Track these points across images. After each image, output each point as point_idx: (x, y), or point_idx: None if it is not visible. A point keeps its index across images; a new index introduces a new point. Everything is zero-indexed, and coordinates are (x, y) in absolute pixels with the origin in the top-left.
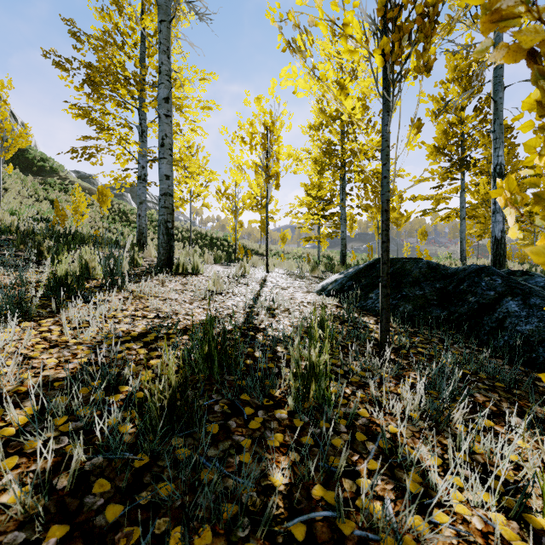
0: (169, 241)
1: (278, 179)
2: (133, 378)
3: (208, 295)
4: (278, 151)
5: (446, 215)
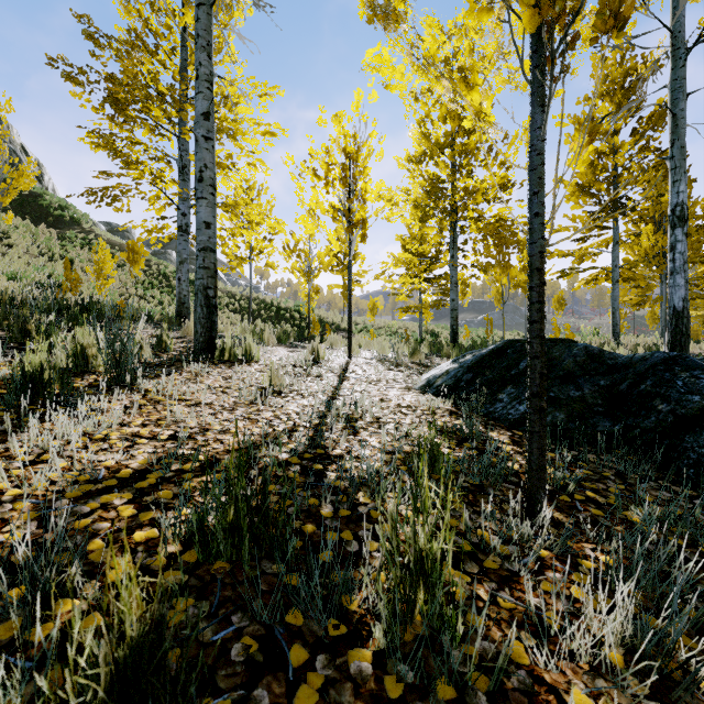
0: (209, 315)
1: (364, 227)
2: (92, 576)
3: (258, 398)
4: (364, 188)
5: (593, 277)
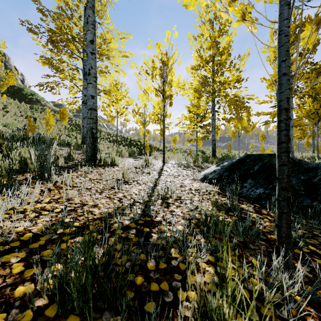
0: (93, 142)
1: (171, 99)
2: None
3: (115, 186)
4: (171, 79)
5: None
